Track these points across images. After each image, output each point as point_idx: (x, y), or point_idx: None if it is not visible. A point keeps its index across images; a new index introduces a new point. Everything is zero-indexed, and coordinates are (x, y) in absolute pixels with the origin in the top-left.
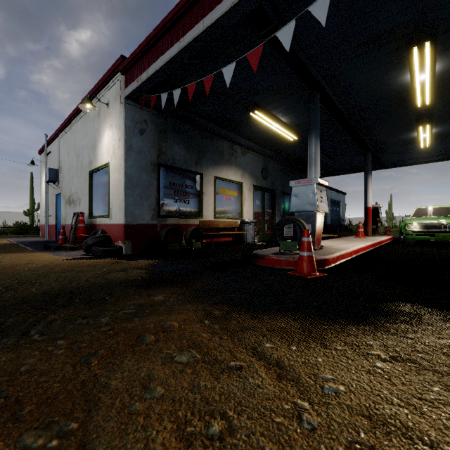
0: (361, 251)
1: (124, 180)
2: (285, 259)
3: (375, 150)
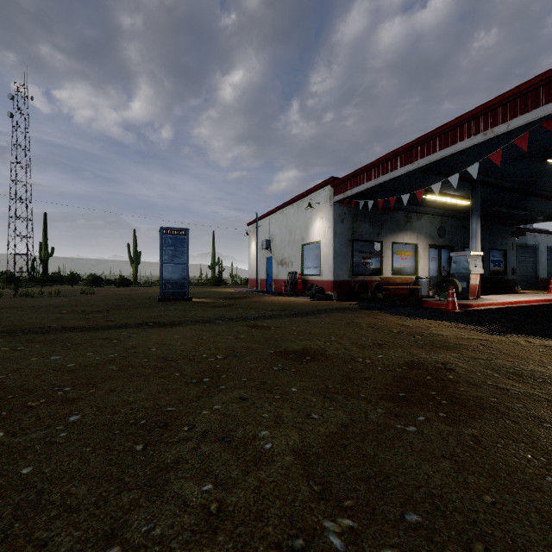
0: (522, 303)
1: (333, 253)
2: (440, 303)
3: None
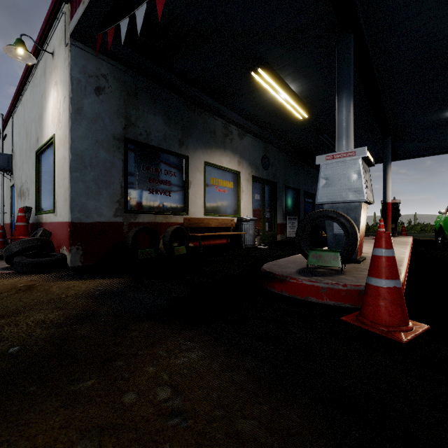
0: (409, 260)
1: (68, 157)
2: (327, 287)
3: (394, 135)
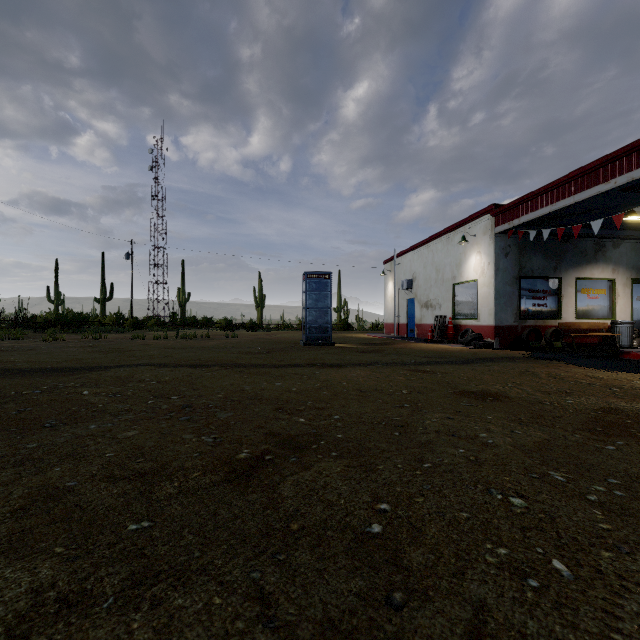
0: None
1: (493, 294)
2: None
3: None
